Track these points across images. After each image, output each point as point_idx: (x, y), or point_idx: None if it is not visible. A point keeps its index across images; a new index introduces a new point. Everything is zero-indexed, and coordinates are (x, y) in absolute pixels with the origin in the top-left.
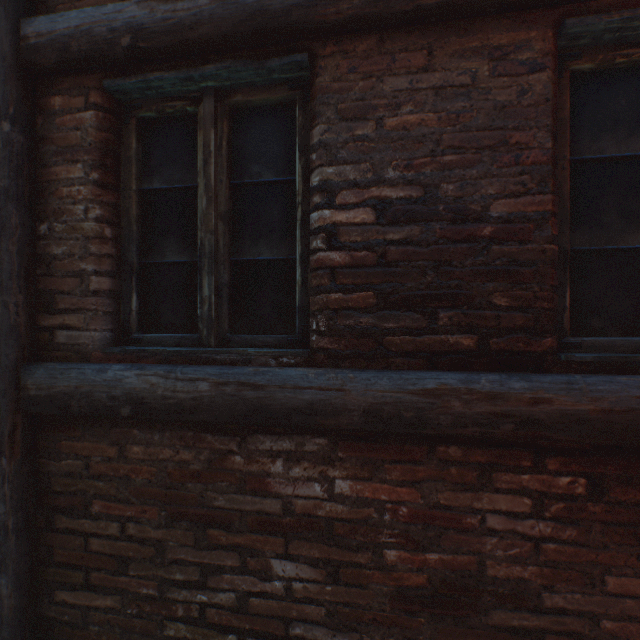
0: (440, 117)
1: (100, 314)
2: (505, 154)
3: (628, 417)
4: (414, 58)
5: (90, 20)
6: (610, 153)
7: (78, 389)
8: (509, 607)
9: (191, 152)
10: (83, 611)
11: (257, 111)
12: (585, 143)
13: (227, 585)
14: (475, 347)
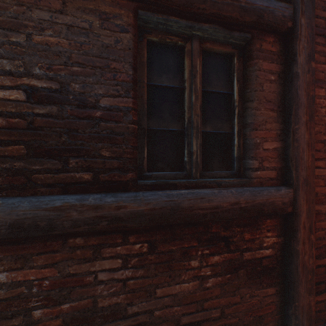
0: (71, 43)
1: None
2: (108, 73)
3: (162, 211)
4: (54, 3)
5: None
6: (166, 84)
7: None
8: (111, 321)
9: None
10: None
11: None
12: (156, 77)
13: None
14: (92, 179)
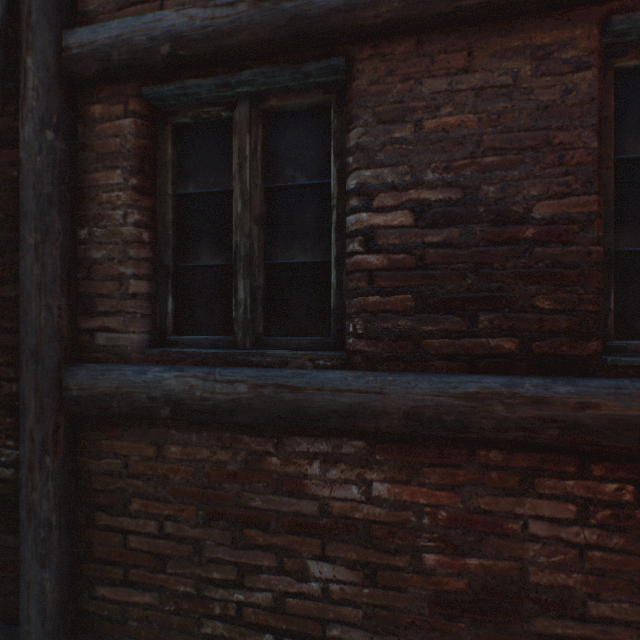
0: (480, 118)
1: (138, 317)
2: (548, 155)
3: None
4: (453, 59)
5: (130, 30)
6: None
7: (119, 390)
8: (552, 615)
9: (225, 157)
10: (122, 606)
11: (291, 115)
12: (630, 142)
13: (264, 585)
14: (517, 350)
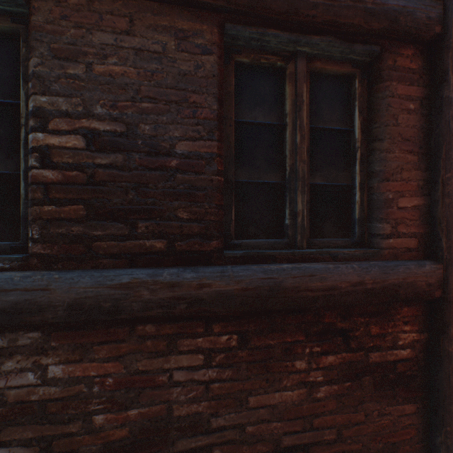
0: (139, 72)
1: None
2: (187, 109)
3: (257, 292)
4: (119, 21)
5: None
6: (260, 120)
7: None
8: (189, 435)
9: None
10: None
11: None
12: (246, 111)
13: None
14: (166, 249)
